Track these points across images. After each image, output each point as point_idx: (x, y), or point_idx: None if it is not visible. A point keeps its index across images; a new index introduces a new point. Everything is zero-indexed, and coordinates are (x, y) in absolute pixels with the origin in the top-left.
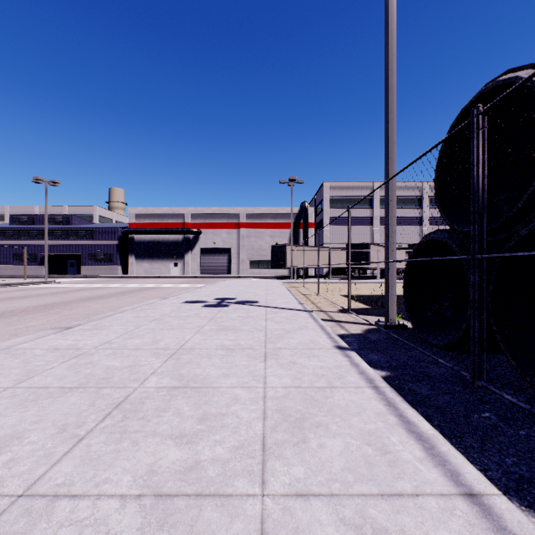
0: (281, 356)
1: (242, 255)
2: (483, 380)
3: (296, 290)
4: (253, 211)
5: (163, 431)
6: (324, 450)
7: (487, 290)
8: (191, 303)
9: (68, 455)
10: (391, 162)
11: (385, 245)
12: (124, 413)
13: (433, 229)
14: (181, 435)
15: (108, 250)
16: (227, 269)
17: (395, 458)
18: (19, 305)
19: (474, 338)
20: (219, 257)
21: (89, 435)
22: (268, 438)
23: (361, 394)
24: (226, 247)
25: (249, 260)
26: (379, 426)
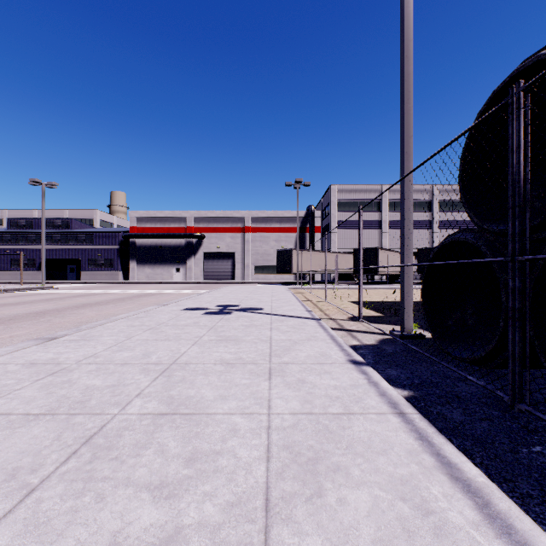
0: (288, 373)
1: (247, 260)
2: (523, 402)
3: (302, 296)
4: (258, 215)
5: (139, 479)
6: (346, 508)
7: (531, 297)
8: (191, 310)
9: (9, 517)
10: (407, 157)
11: (401, 247)
12: (94, 451)
13: (443, 233)
14: (162, 484)
15: (108, 255)
16: (231, 275)
17: (442, 522)
18: (9, 312)
19: (513, 353)
20: (223, 262)
21: (44, 484)
22: (273, 489)
23: (385, 424)
24: (231, 251)
25: (254, 265)
26: (413, 471)
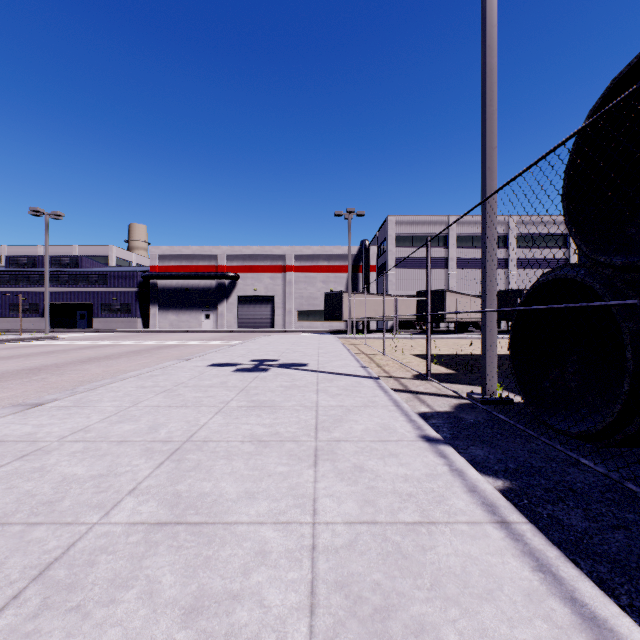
0: (340, 455)
1: (289, 305)
2: None
3: (355, 348)
4: (302, 252)
5: None
6: None
7: None
8: (218, 366)
9: None
10: (490, 174)
11: (482, 288)
12: (46, 593)
13: (521, 273)
14: None
15: (125, 299)
16: (271, 322)
17: None
18: None
19: None
20: (261, 307)
21: None
22: None
23: (484, 542)
24: (270, 294)
25: (297, 311)
26: (540, 634)
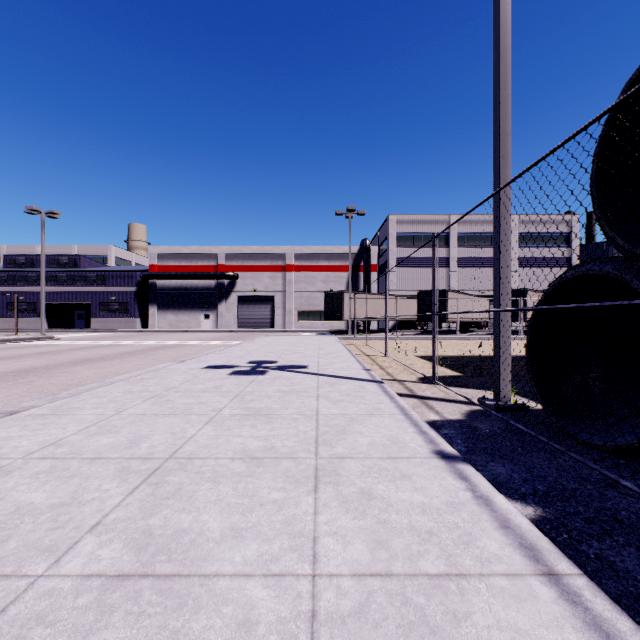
0: (344, 477)
1: (289, 305)
2: None
3: (357, 349)
4: (302, 251)
5: None
6: None
7: None
8: (214, 368)
9: None
10: (504, 163)
11: (494, 286)
12: None
13: (523, 273)
14: None
15: (124, 298)
16: (271, 322)
17: None
18: None
19: None
20: (260, 307)
21: None
22: None
23: (532, 606)
24: (270, 294)
25: (297, 311)
26: None
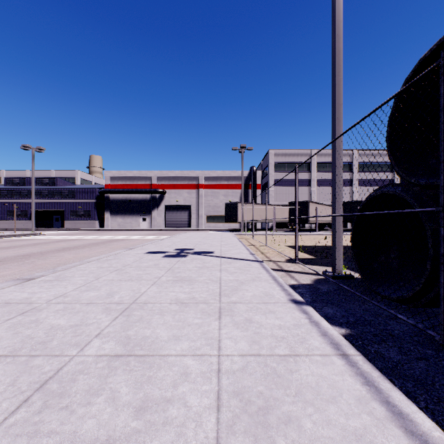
0: (236, 312)
1: (201, 211)
2: None
3: (246, 241)
4: (210, 174)
5: (86, 433)
6: None
7: None
8: (152, 253)
9: None
10: (338, 122)
11: (332, 200)
12: (45, 398)
13: (361, 189)
14: (108, 440)
15: (87, 207)
16: (188, 223)
17: None
18: (0, 255)
19: None
20: (181, 213)
21: None
22: None
23: (331, 367)
24: (187, 204)
25: (206, 215)
26: (365, 423)
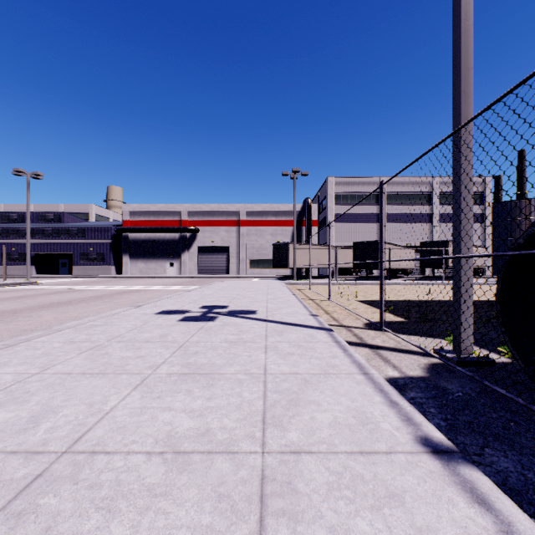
0: (303, 499)
1: (242, 254)
2: None
3: (302, 293)
4: (253, 208)
5: None
6: None
7: None
8: (166, 313)
9: None
10: (465, 98)
11: (454, 231)
12: None
13: (443, 227)
14: None
15: (101, 249)
16: (226, 269)
17: None
18: None
19: None
20: (217, 256)
21: None
22: None
23: None
24: (225, 245)
25: (249, 259)
26: None
